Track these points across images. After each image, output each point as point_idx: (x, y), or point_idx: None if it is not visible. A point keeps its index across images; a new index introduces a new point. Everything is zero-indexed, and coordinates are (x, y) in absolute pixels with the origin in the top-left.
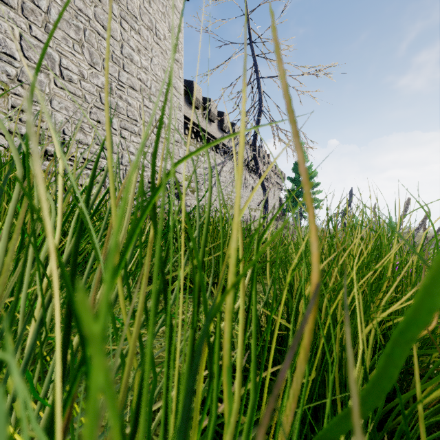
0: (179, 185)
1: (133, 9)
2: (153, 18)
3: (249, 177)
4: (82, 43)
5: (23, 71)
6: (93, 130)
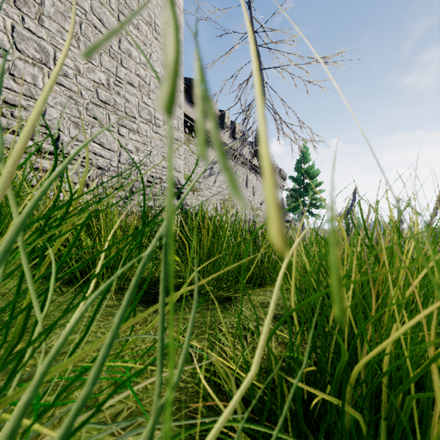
0: (179, 185)
1: (132, 3)
2: (152, 13)
3: (252, 174)
4: (78, 37)
5: (15, 64)
6: (90, 127)
